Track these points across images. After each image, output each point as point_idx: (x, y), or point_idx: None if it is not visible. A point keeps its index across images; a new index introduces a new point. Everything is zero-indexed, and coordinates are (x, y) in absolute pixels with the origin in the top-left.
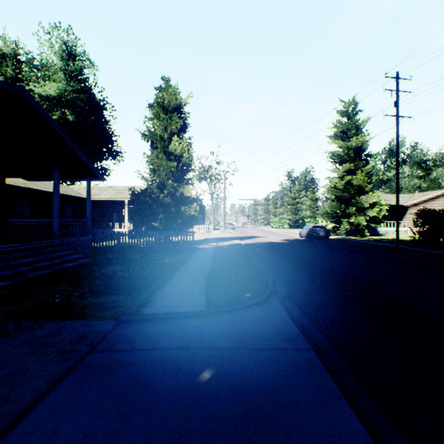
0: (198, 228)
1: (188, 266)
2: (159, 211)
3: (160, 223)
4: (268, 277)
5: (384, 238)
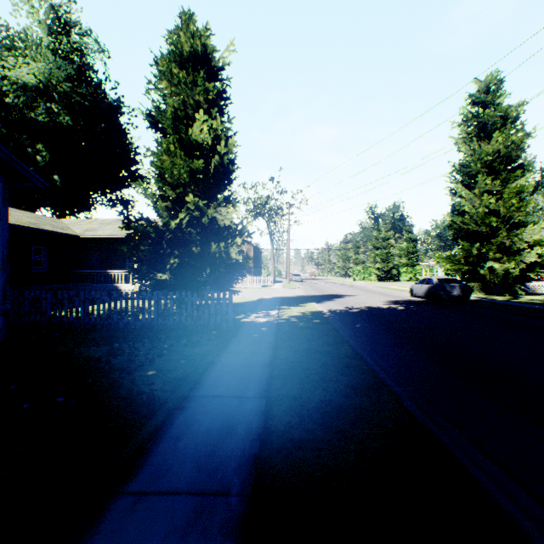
0: (251, 281)
1: (182, 423)
2: (173, 253)
3: (174, 274)
4: None
5: None
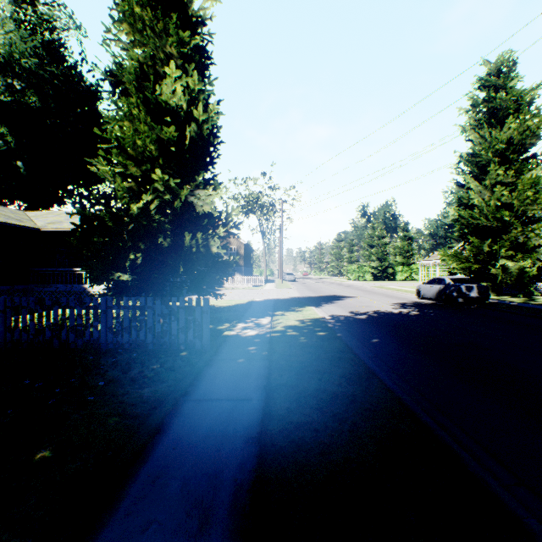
0: (241, 280)
1: None
2: (137, 247)
3: (138, 273)
4: None
5: None
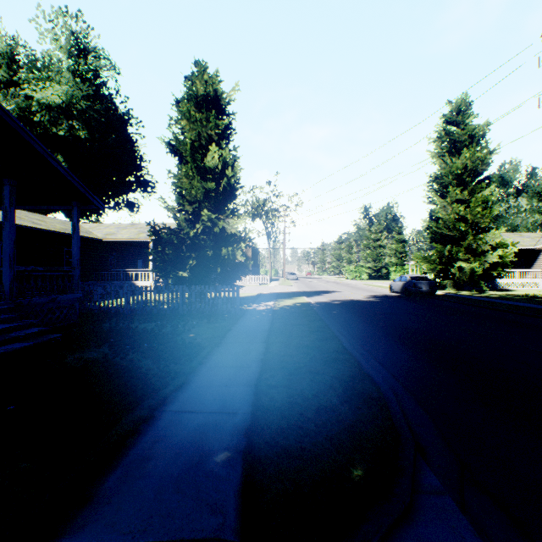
0: (250, 279)
1: (222, 350)
2: (190, 256)
3: (191, 272)
4: (381, 387)
5: (514, 295)
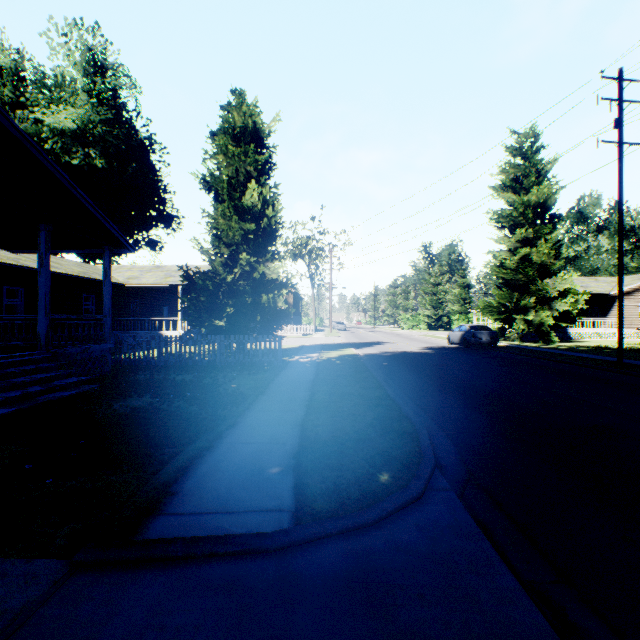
0: (291, 329)
1: (267, 398)
2: (227, 303)
3: (228, 321)
4: (417, 425)
5: (584, 346)
